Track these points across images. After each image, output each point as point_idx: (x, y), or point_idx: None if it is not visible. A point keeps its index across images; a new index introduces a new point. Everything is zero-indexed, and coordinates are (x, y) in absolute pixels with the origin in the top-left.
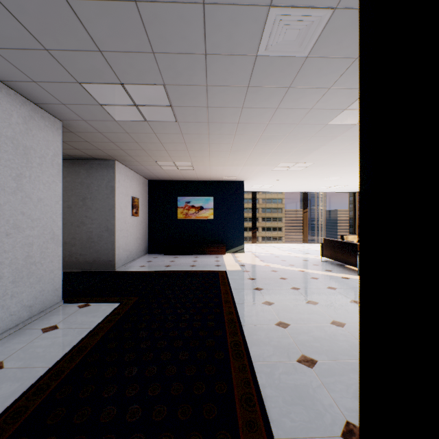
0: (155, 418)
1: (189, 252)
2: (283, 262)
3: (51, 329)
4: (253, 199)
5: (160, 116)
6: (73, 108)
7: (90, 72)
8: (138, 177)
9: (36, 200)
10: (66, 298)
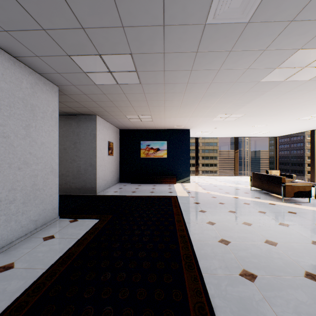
0: None
1: (149, 182)
2: (220, 190)
3: (50, 238)
4: (196, 142)
5: (128, 80)
6: (65, 76)
7: (76, 46)
8: (112, 127)
9: (39, 144)
10: (61, 215)
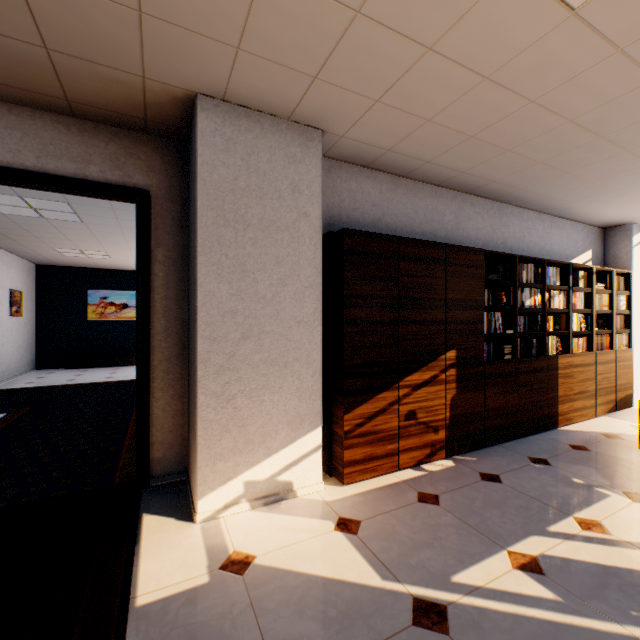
0: (63, 451)
1: (106, 364)
2: None
3: None
4: None
5: (63, 217)
6: None
7: None
8: (20, 261)
9: None
10: None
